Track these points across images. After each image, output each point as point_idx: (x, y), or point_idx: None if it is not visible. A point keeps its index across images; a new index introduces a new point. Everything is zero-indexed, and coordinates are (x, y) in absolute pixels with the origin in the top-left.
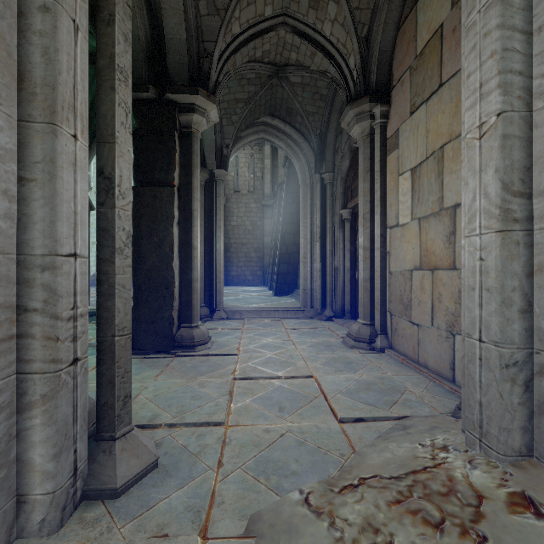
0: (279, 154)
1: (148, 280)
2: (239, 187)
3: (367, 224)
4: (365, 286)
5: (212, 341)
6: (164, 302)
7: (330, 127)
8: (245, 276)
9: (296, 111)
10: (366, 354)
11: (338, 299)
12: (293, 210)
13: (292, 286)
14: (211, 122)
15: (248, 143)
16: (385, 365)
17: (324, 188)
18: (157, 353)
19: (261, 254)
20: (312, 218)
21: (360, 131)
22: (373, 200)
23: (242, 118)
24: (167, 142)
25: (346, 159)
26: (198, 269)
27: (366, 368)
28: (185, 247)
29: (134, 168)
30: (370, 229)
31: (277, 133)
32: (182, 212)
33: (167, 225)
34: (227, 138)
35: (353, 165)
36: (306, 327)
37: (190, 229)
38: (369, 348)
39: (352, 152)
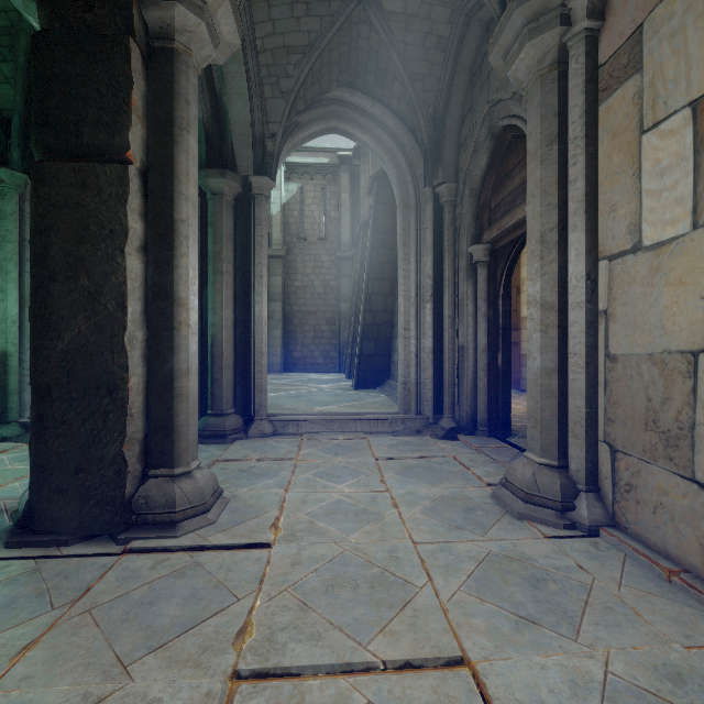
0: (361, 184)
1: (66, 375)
2: (305, 232)
3: (551, 255)
4: (545, 386)
5: (226, 498)
6: (104, 423)
7: (451, 101)
8: (313, 359)
9: (392, 74)
10: (562, 542)
11: (465, 401)
12: (384, 258)
13: (382, 375)
14: (224, 48)
15: (311, 137)
16: (632, 592)
17: (439, 211)
18: (91, 538)
19: (336, 327)
20: (418, 263)
21: (535, 58)
22: (564, 202)
23: (299, 84)
24: (112, 61)
25: (481, 154)
26: (190, 348)
27: (594, 608)
28: (159, 302)
29: (35, 120)
30: (557, 263)
31: (359, 119)
32: (152, 223)
33: (110, 250)
34: (273, 122)
35: (494, 164)
36: (413, 455)
37: (171, 263)
38: (563, 524)
39: (494, 139)
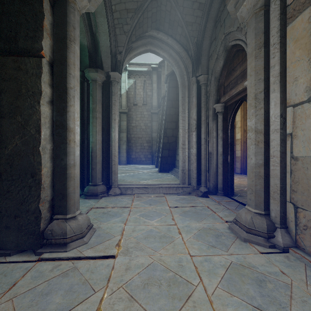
0: (162, 79)
1: (9, 167)
2: (136, 101)
3: (260, 105)
4: (257, 172)
5: (94, 229)
6: (29, 192)
7: (205, 35)
8: (140, 158)
9: (177, 23)
10: (270, 256)
11: (212, 178)
12: (172, 112)
13: (172, 166)
14: (94, 3)
15: (138, 54)
16: None
17: (199, 88)
18: (23, 251)
19: (150, 144)
20: (189, 113)
21: (252, 4)
22: (267, 78)
23: (132, 28)
24: (33, 4)
25: (220, 60)
26: (75, 153)
27: (296, 301)
28: (59, 129)
29: None
30: (264, 109)
31: (161, 45)
32: (55, 89)
33: (32, 102)
34: (120, 46)
35: (226, 65)
36: (187, 205)
37: (65, 109)
38: (268, 245)
39: (227, 52)
